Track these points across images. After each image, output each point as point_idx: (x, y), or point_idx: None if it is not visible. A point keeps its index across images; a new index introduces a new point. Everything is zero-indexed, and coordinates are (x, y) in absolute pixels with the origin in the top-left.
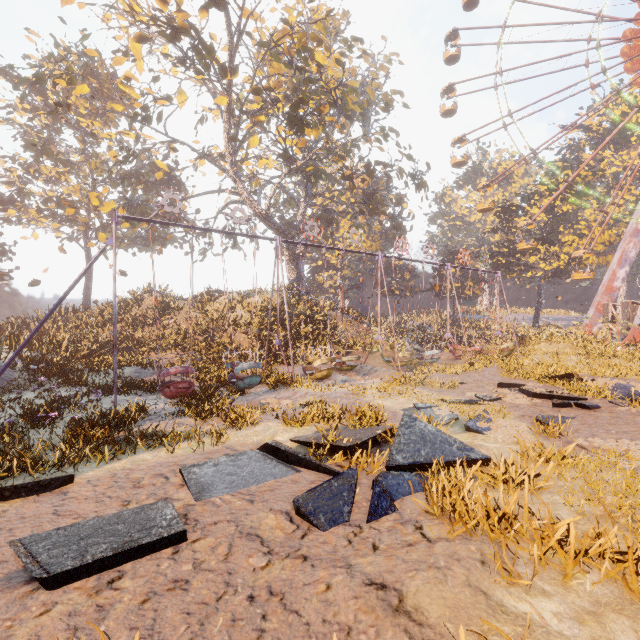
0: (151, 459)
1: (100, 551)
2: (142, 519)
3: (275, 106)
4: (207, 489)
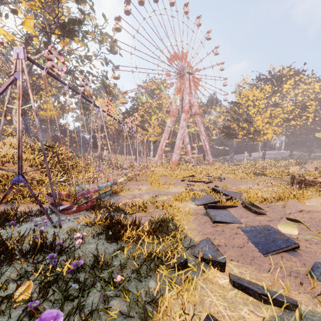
0: (191, 226)
1: (281, 236)
2: (257, 231)
3: (35, 3)
4: (235, 221)
